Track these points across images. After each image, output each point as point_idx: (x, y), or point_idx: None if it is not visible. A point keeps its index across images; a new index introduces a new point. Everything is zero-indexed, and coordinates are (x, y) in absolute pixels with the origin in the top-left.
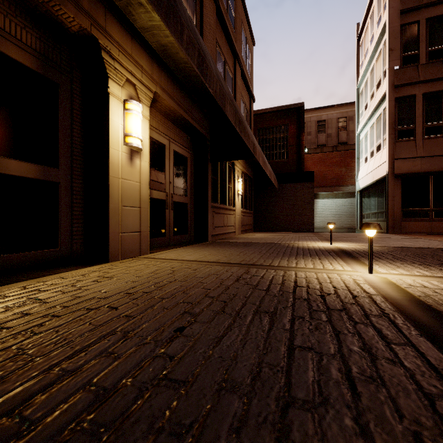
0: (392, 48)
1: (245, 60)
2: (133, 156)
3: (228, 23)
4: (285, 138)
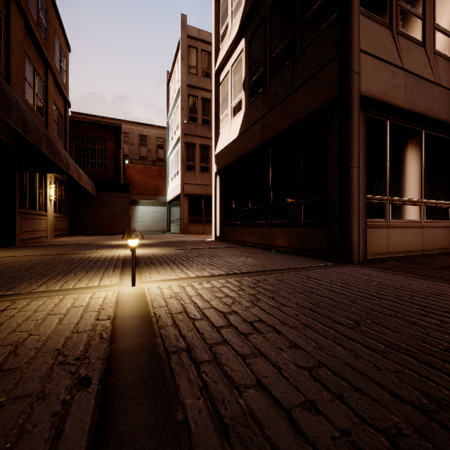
0: (183, 108)
1: (59, 67)
2: None
3: (39, 34)
4: (104, 150)
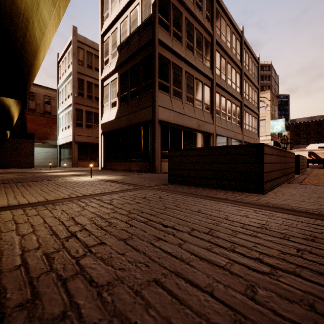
0: (74, 86)
1: None
2: None
3: None
4: None
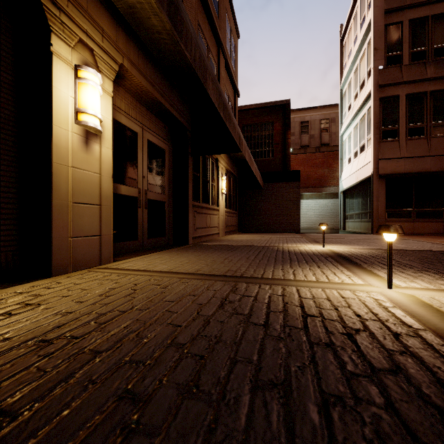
0: (377, 48)
1: (229, 51)
2: (89, 140)
3: (211, 6)
4: (270, 136)
